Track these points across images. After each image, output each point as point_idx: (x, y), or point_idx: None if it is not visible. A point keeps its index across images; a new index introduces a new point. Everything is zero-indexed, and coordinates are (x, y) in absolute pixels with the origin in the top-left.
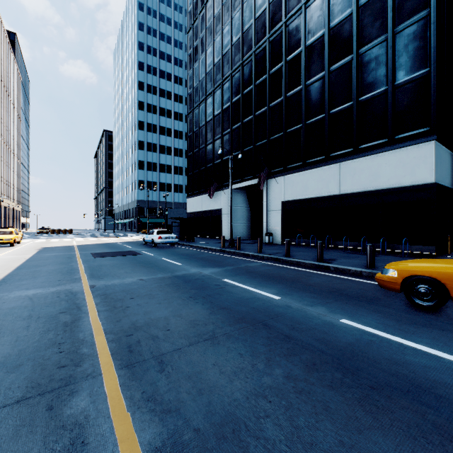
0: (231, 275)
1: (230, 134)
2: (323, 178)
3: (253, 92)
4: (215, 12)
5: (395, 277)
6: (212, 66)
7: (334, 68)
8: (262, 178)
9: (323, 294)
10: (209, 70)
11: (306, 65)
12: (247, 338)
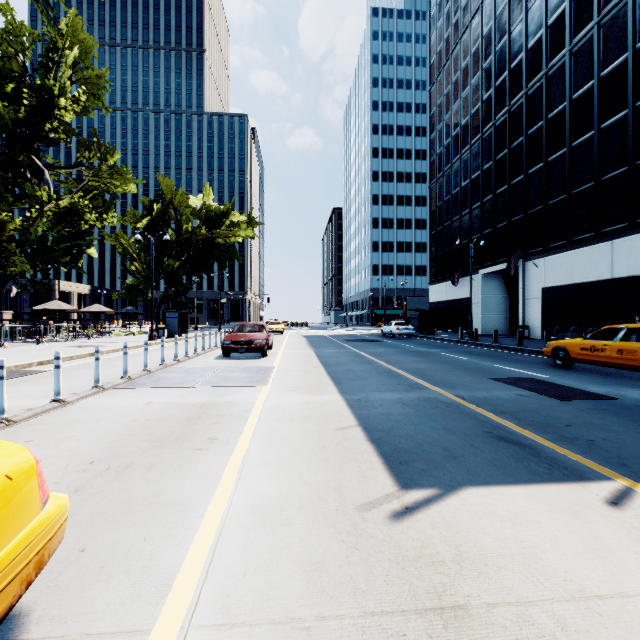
0: (449, 352)
1: (480, 208)
2: (591, 259)
3: (507, 158)
4: (462, 64)
5: (548, 348)
6: (459, 129)
7: (605, 126)
8: (512, 262)
9: (504, 360)
10: (455, 133)
11: (572, 123)
12: (435, 363)
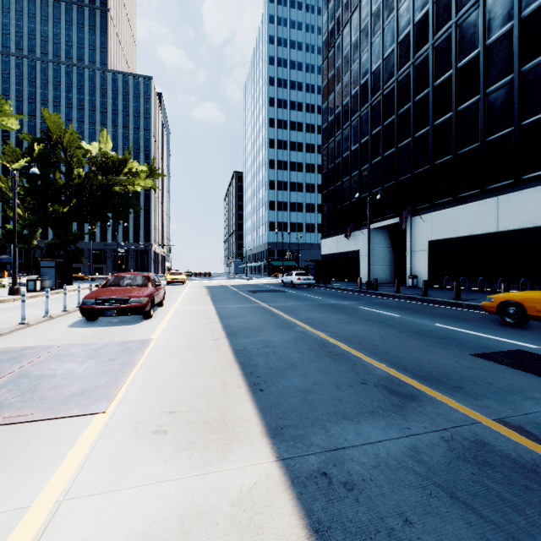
0: (365, 305)
1: (369, 169)
2: (477, 213)
3: (395, 123)
4: (352, 39)
5: (492, 302)
6: (349, 98)
7: (491, 90)
8: (404, 217)
9: (436, 316)
10: (346, 102)
11: (457, 89)
12: (369, 324)
